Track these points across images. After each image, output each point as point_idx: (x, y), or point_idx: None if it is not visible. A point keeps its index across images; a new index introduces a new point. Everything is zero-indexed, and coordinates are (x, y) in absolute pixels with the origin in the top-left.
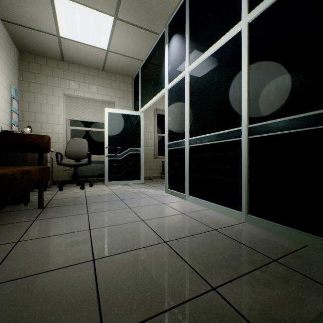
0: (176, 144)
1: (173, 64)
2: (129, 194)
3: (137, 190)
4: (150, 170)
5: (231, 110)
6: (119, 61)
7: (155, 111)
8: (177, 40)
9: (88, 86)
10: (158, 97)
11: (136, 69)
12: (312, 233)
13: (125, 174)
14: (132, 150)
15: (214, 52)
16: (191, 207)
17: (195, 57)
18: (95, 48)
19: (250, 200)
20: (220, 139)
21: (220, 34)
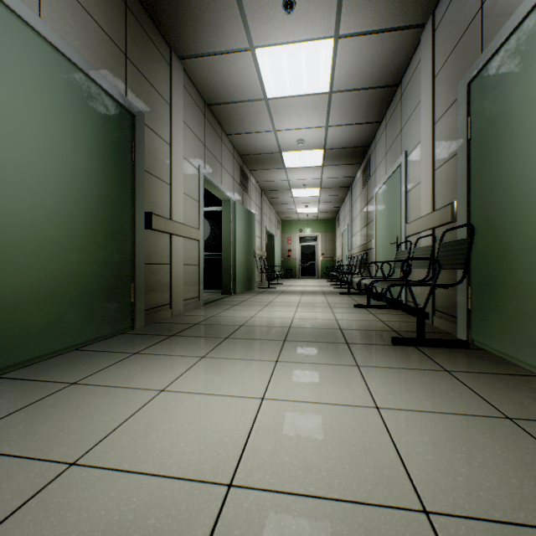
0: None
1: None
2: None
3: None
4: None
5: None
6: None
7: None
8: None
9: None
10: None
11: None
12: (219, 289)
13: None
14: None
15: None
16: None
17: None
18: None
19: None
20: None
21: None
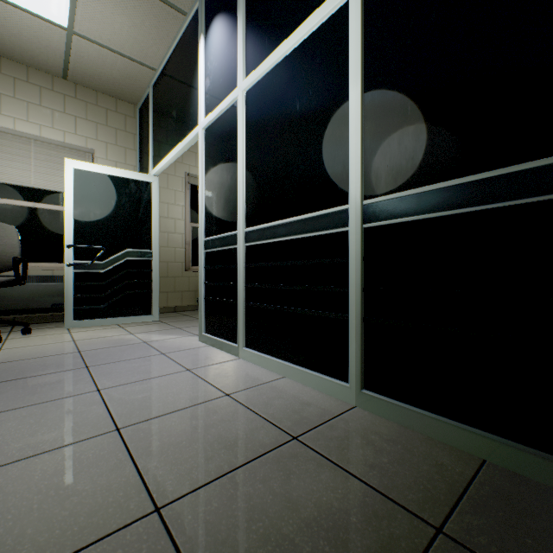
0: (221, 241)
1: (215, 77)
2: (115, 349)
3: (138, 339)
4: (175, 294)
5: (328, 169)
6: (102, 62)
7: (186, 178)
8: (222, 26)
9: (25, 106)
10: (185, 144)
11: (142, 87)
12: (494, 432)
13: (117, 303)
14: (134, 252)
15: (294, 49)
16: (248, 376)
17: (256, 61)
18: (36, 18)
19: (367, 359)
20: (306, 229)
21: (307, 11)
